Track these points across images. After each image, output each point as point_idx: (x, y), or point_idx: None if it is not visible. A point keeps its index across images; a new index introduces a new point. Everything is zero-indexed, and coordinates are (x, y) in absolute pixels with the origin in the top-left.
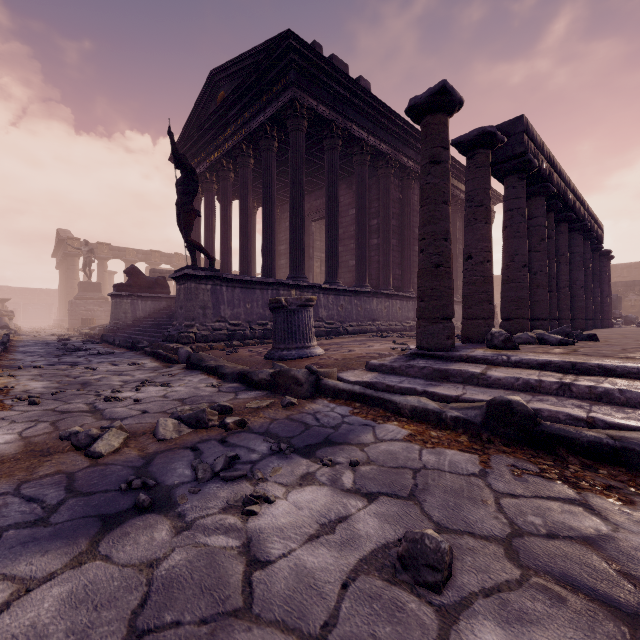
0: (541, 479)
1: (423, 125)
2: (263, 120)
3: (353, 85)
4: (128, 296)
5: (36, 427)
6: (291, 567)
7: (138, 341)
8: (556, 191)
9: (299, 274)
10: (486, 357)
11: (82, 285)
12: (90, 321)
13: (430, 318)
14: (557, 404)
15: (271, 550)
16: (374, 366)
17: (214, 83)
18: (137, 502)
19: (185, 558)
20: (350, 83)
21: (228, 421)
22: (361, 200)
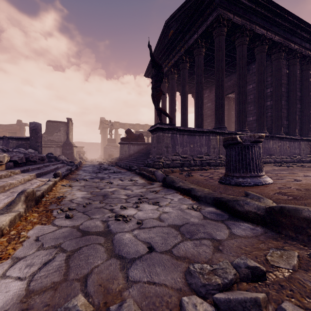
0: None
1: None
2: (196, 37)
3: None
4: (126, 143)
5: (51, 264)
6: None
7: (132, 166)
8: None
9: (221, 125)
10: None
11: (108, 140)
12: (111, 155)
13: None
14: None
15: None
16: None
17: (167, 27)
18: None
19: None
20: None
21: None
22: (261, 76)
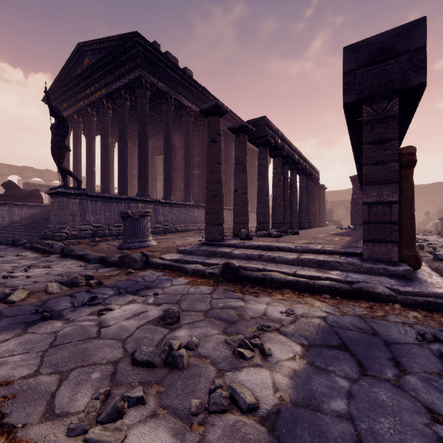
0: (233, 292)
1: (208, 120)
2: (119, 86)
3: (181, 72)
4: (5, 204)
5: None
6: (118, 326)
7: (18, 239)
8: (287, 154)
9: (144, 193)
10: (235, 244)
11: None
12: None
13: (211, 224)
14: (255, 264)
15: (110, 323)
16: (181, 250)
17: (81, 52)
18: (43, 316)
19: (71, 329)
20: (179, 71)
21: (91, 282)
22: (187, 145)
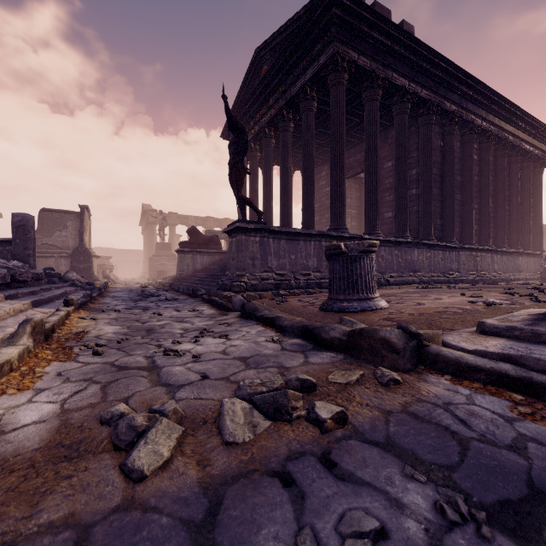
0: None
1: None
2: (303, 82)
3: (395, 31)
4: (190, 252)
5: (84, 392)
6: None
7: (197, 289)
8: None
9: (340, 225)
10: None
11: (158, 245)
12: (163, 273)
13: None
14: None
15: None
16: (496, 329)
17: (258, 60)
18: None
19: None
20: (392, 29)
21: (323, 415)
22: (401, 149)
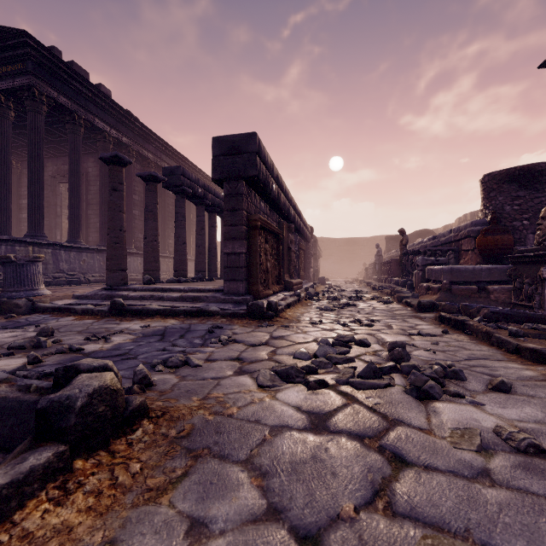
0: (113, 321)
1: (109, 169)
2: None
3: (94, 89)
4: None
5: None
6: None
7: None
8: (212, 203)
9: (38, 233)
10: (135, 288)
11: None
12: None
13: (112, 270)
14: (145, 302)
15: None
16: (77, 296)
17: None
18: None
19: None
20: (91, 87)
21: None
22: (104, 178)
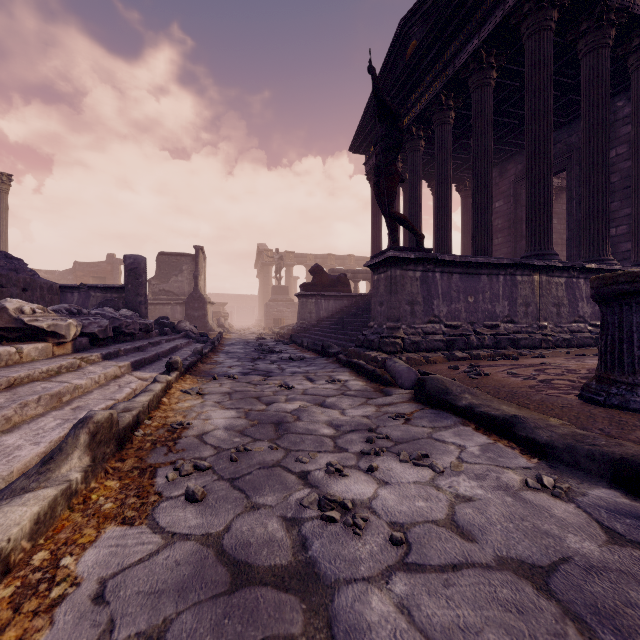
0: None
1: None
2: (477, 45)
3: None
4: (312, 295)
5: None
6: None
7: (328, 345)
8: None
9: (545, 249)
10: None
11: (274, 289)
12: (280, 321)
13: None
14: None
15: None
16: None
17: (403, 36)
18: None
19: None
20: None
21: None
22: None
